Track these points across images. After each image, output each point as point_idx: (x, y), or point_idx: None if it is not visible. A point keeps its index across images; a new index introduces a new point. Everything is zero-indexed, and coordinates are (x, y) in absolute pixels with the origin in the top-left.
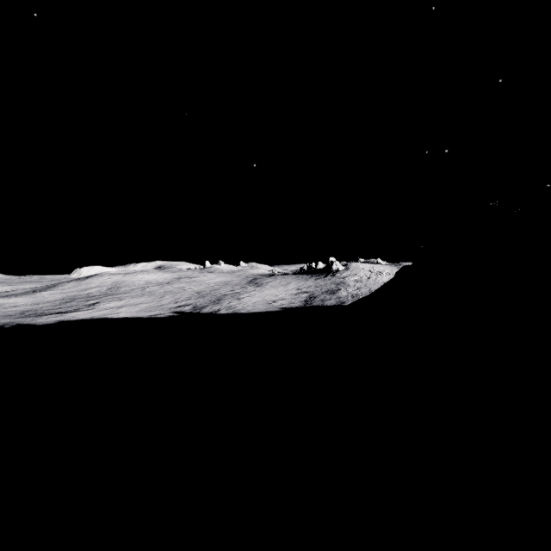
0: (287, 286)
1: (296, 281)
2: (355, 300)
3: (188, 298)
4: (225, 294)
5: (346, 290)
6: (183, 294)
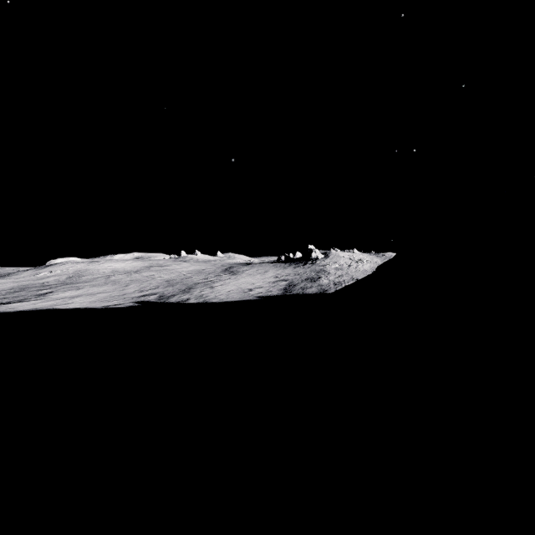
0: (264, 274)
1: (274, 269)
2: (339, 287)
3: (155, 286)
4: (198, 283)
5: (327, 278)
6: (151, 283)
